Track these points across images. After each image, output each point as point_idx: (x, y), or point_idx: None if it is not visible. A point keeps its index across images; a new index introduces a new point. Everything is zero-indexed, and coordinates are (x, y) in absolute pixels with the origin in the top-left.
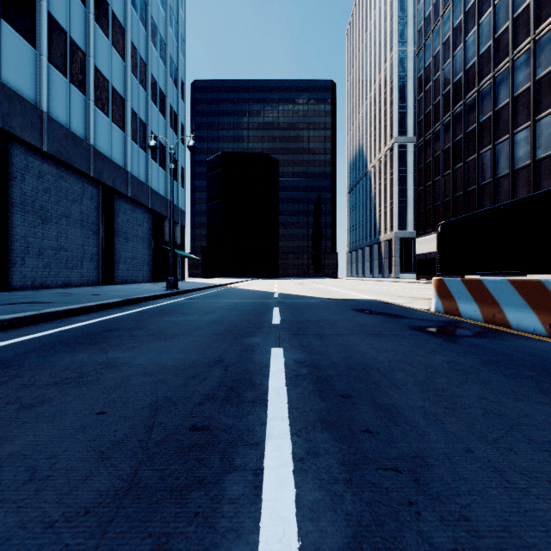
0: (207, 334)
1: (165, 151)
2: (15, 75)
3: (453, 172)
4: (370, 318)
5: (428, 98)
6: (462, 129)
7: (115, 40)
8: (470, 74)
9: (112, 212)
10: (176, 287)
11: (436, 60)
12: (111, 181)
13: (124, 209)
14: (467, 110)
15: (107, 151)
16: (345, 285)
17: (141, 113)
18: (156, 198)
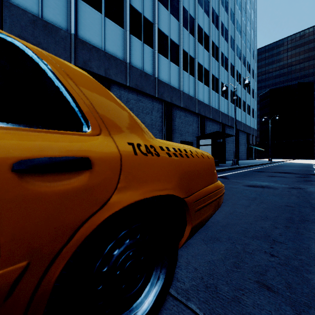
0: (300, 166)
1: (250, 108)
2: (225, 110)
3: None
4: None
5: None
6: None
7: (239, 81)
8: None
9: (238, 137)
10: (271, 161)
11: None
12: (238, 127)
13: (240, 135)
14: None
15: (237, 118)
16: None
17: (244, 99)
18: (248, 128)
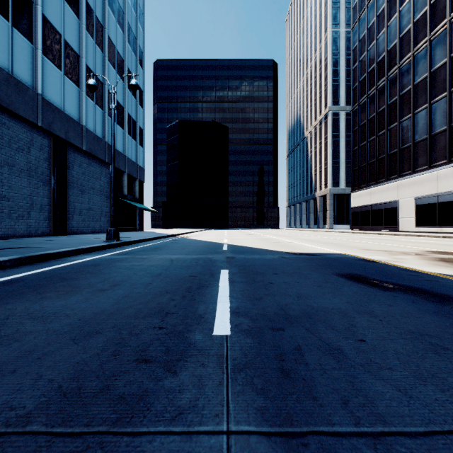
0: None
1: (124, 112)
2: None
3: (387, 132)
4: (400, 303)
5: (362, 67)
6: (397, 92)
7: None
8: (405, 40)
9: (65, 163)
10: (116, 239)
11: (371, 32)
12: (63, 133)
13: (79, 162)
14: (402, 74)
15: (58, 103)
16: (291, 235)
17: (98, 72)
18: None
